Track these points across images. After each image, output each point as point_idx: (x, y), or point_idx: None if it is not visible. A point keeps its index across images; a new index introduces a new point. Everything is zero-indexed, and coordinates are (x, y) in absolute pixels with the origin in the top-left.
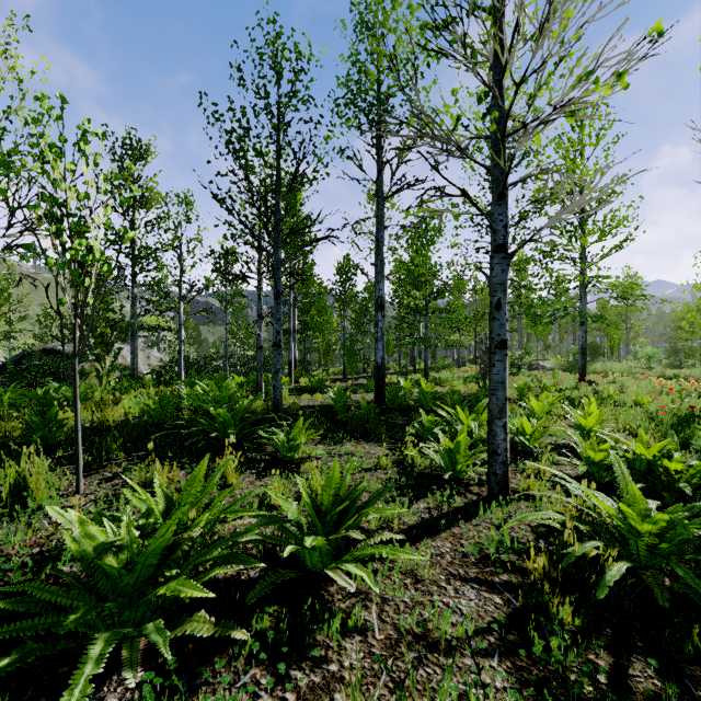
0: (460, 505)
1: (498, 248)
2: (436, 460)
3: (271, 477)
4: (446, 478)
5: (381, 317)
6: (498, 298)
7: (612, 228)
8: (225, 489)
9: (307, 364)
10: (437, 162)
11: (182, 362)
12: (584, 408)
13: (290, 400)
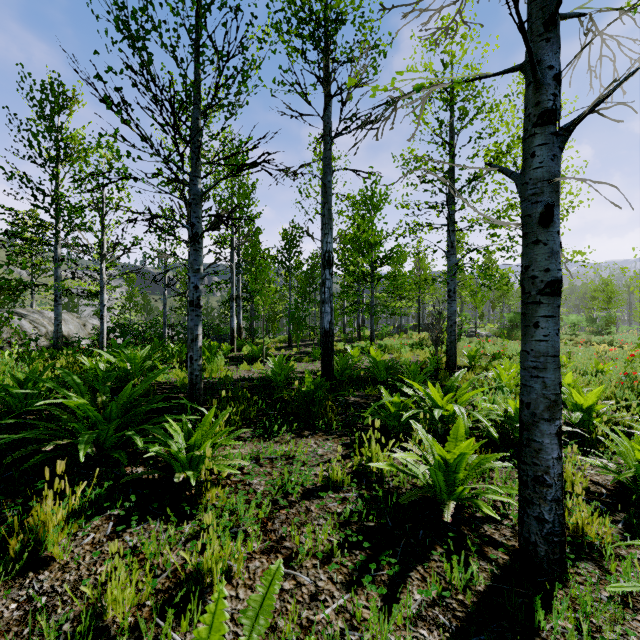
0: (486, 586)
1: (545, 116)
2: (418, 474)
3: (141, 525)
4: (449, 521)
5: (329, 274)
6: (549, 203)
7: None
8: (25, 574)
9: (253, 331)
10: (392, 100)
11: (104, 328)
12: None
13: (224, 372)
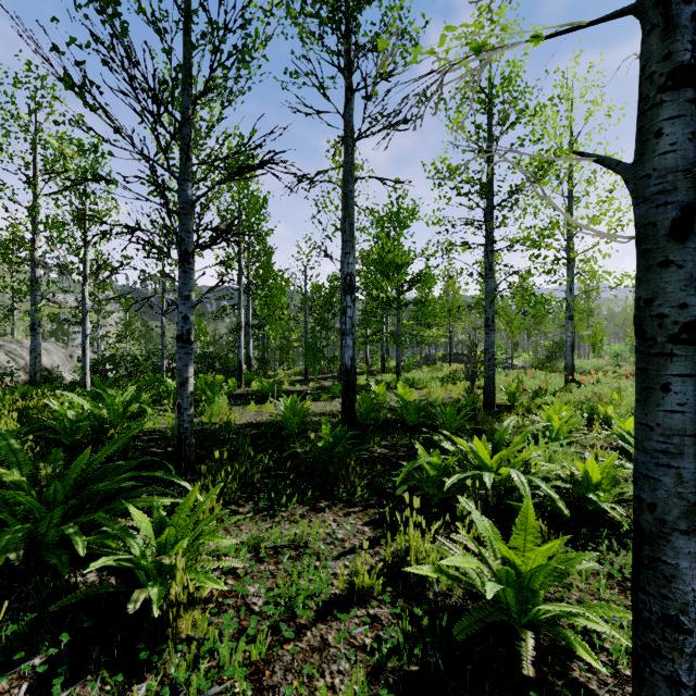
0: None
1: (679, 75)
2: (475, 578)
3: (70, 687)
4: (531, 674)
5: (351, 301)
6: (689, 204)
7: (604, 212)
8: None
9: (264, 363)
10: (425, 97)
11: (87, 363)
12: (601, 419)
13: (226, 416)
